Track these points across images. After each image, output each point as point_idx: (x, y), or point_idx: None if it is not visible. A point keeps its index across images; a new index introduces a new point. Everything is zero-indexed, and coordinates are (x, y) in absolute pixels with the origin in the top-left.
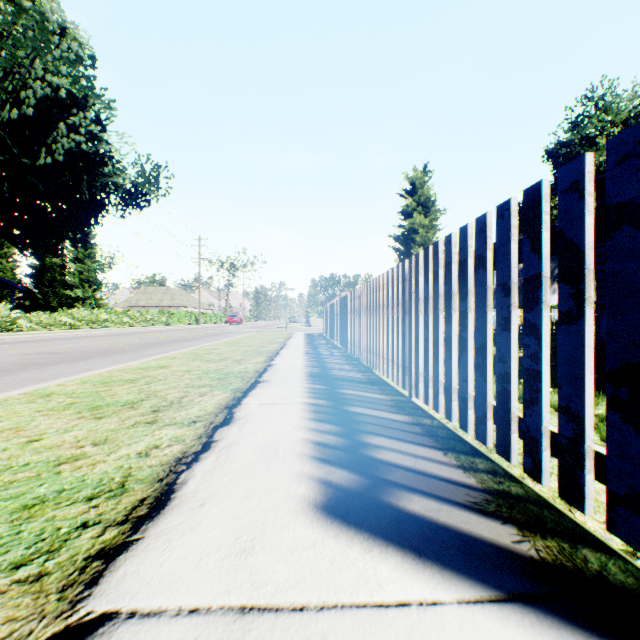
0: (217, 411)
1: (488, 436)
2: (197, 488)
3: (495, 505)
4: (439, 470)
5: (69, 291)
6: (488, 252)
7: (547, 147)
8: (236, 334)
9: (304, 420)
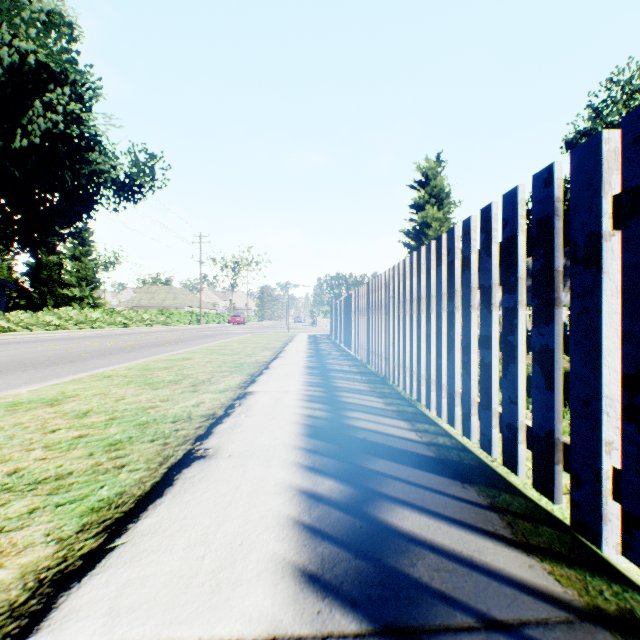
0: None
1: None
2: None
3: None
4: None
5: (66, 290)
6: None
7: (566, 137)
8: (232, 336)
9: None
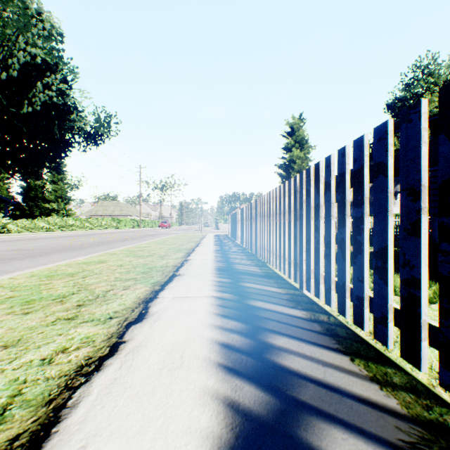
0: (134, 306)
1: (389, 338)
2: (86, 415)
3: (439, 449)
4: (353, 385)
5: (47, 204)
6: (389, 158)
7: (387, 102)
8: (165, 235)
9: (211, 316)
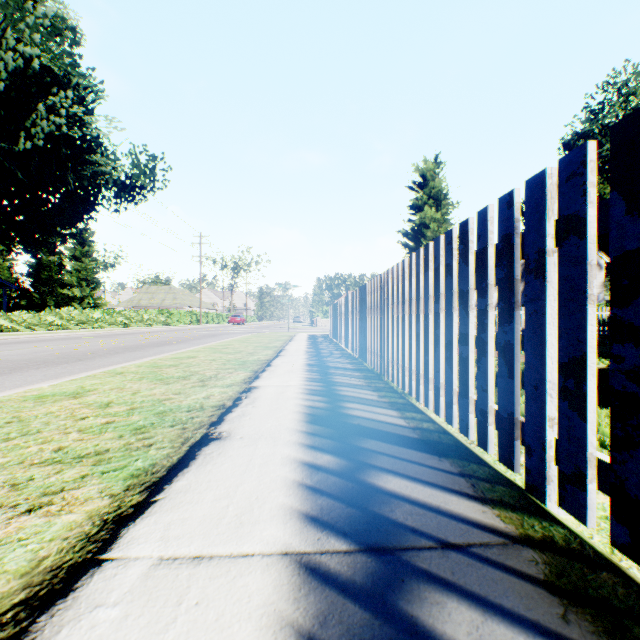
0: None
1: None
2: None
3: None
4: None
5: (66, 290)
6: None
7: (563, 138)
8: (232, 335)
9: None
